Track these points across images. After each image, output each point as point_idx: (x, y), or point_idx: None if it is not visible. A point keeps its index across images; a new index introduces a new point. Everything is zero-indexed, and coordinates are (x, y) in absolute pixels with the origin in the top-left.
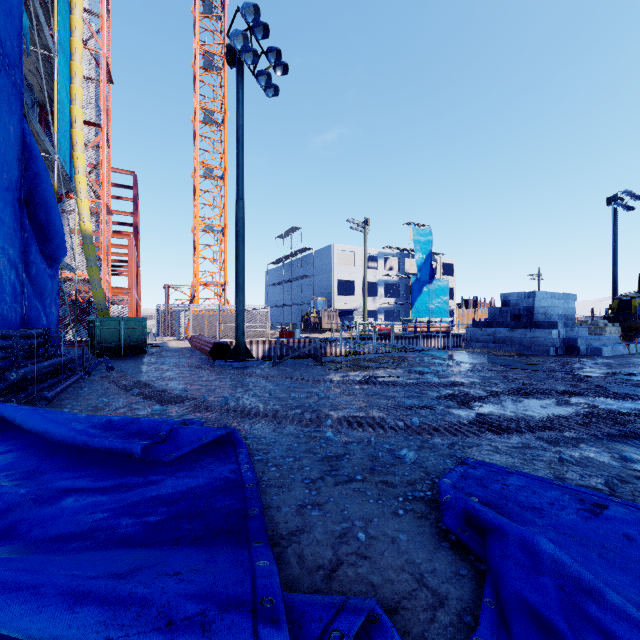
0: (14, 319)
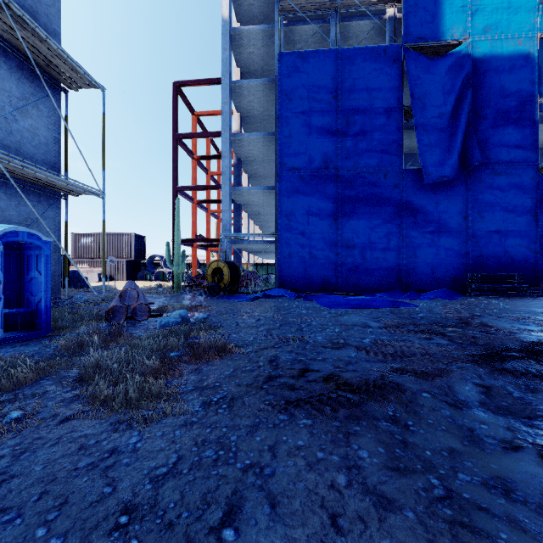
0: (526, 269)
